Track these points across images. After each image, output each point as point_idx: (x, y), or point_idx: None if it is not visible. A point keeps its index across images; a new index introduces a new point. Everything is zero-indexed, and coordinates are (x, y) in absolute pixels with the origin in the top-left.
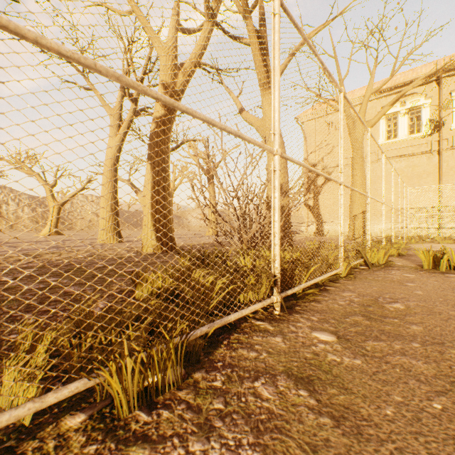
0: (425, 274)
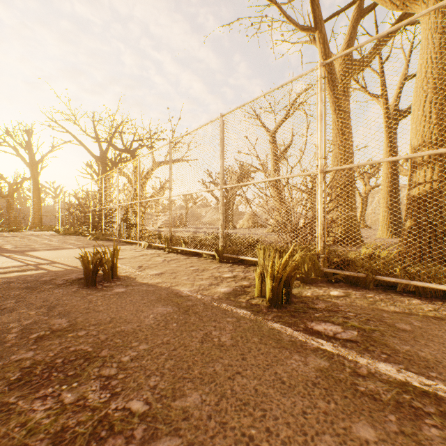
0: (233, 281)
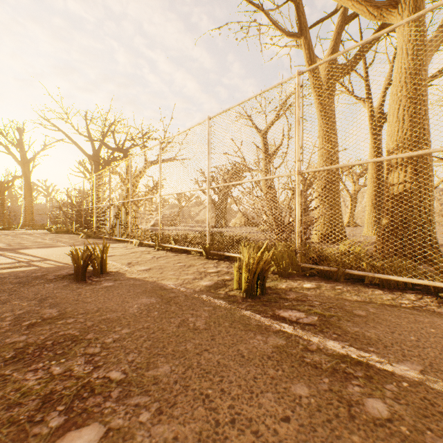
0: (216, 276)
